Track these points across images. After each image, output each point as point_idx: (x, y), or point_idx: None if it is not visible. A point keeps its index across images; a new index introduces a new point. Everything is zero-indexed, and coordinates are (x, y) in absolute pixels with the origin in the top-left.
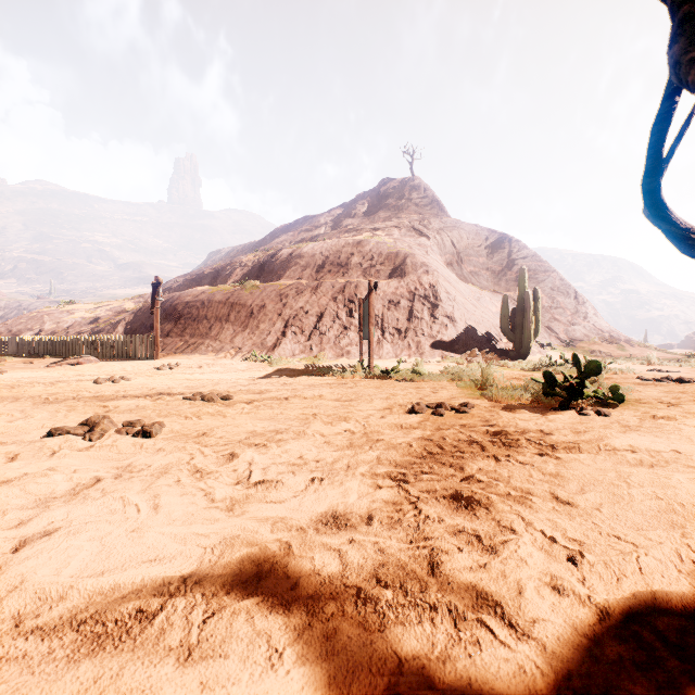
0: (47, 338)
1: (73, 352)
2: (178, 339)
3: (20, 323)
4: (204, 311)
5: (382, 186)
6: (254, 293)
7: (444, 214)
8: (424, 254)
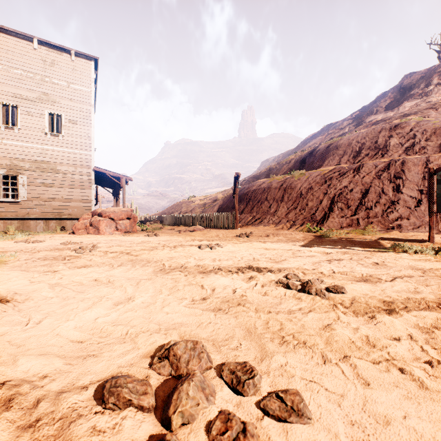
0: (181, 215)
1: (192, 223)
2: (248, 215)
3: (172, 208)
4: (265, 195)
5: (405, 81)
6: (301, 179)
7: None
8: None
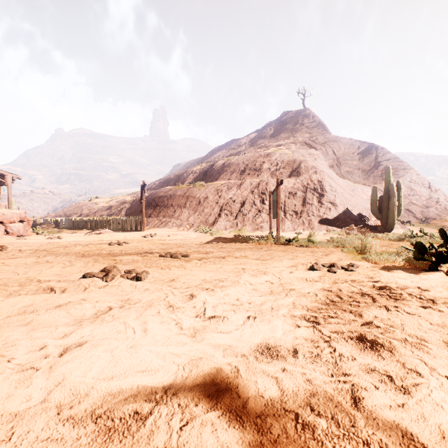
0: (84, 218)
1: (98, 226)
2: (156, 219)
3: (70, 210)
4: (171, 201)
5: (283, 116)
6: (201, 189)
7: (327, 132)
8: (313, 160)
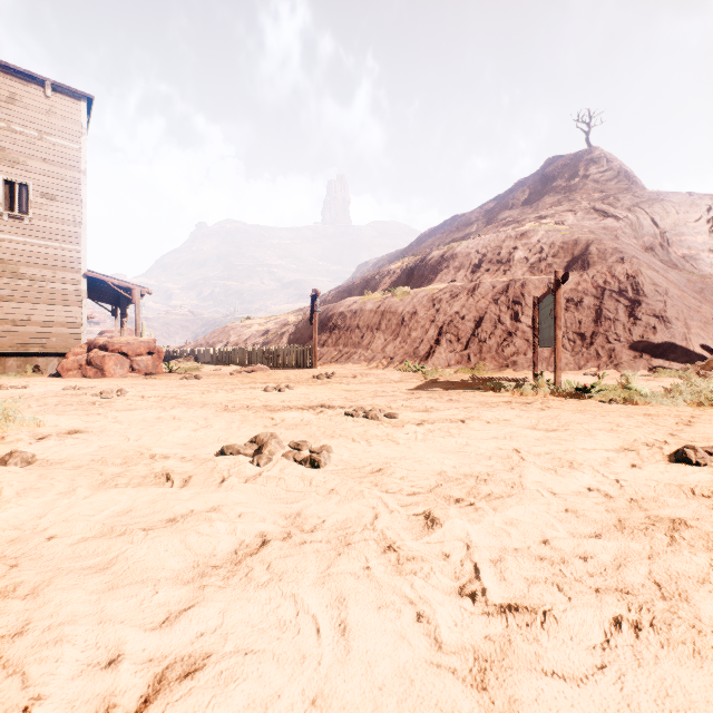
0: (231, 348)
1: (249, 361)
2: (333, 348)
3: (214, 336)
4: (356, 320)
5: (547, 167)
6: (405, 300)
7: (637, 187)
8: (612, 239)
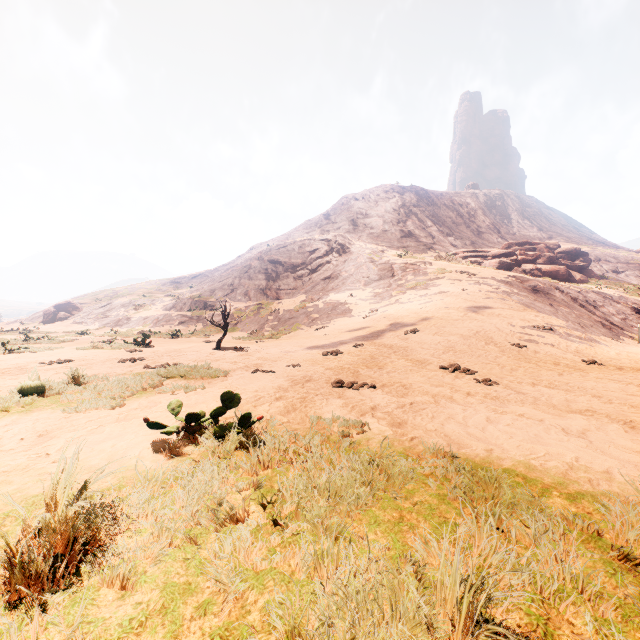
0: None
1: None
2: None
3: None
4: None
5: None
6: None
7: None
8: None
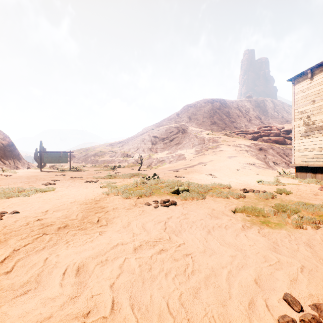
0: None
1: None
2: None
3: None
4: None
5: None
6: None
7: None
8: None
